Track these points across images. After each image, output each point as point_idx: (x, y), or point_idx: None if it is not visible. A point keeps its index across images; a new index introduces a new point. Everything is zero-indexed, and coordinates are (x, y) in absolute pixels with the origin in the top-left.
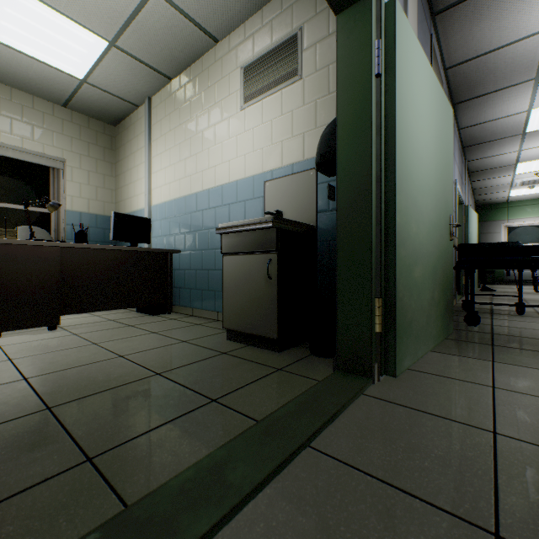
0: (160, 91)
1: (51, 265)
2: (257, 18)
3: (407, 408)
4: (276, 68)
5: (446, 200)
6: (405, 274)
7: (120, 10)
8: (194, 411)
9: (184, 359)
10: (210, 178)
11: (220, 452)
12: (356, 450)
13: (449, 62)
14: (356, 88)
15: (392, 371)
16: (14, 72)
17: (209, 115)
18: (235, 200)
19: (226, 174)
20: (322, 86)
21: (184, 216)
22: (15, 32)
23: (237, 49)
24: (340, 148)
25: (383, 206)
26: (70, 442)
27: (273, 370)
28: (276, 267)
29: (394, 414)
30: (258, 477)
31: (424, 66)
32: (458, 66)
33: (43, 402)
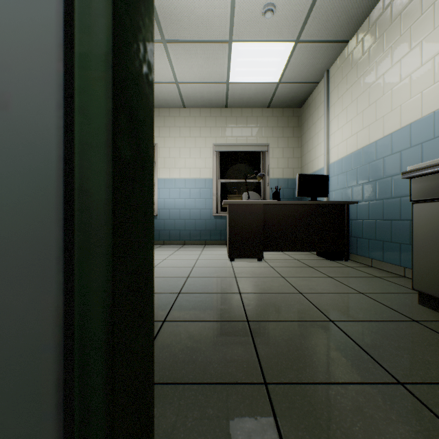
0: (337, 59)
1: (258, 217)
2: None
3: None
4: None
5: None
6: None
7: (301, 9)
8: (371, 385)
9: (360, 313)
10: (392, 121)
11: None
12: None
13: None
14: None
15: None
16: (242, 97)
17: (391, 54)
18: (430, 136)
19: (416, 109)
20: None
21: (361, 168)
22: (242, 72)
23: None
24: None
25: None
26: (255, 357)
27: None
28: None
29: None
30: None
31: None
32: None
33: (245, 314)
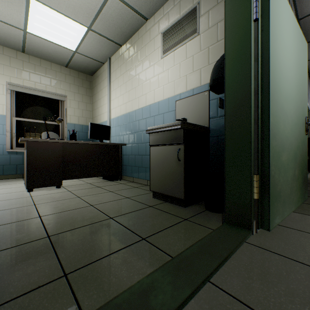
0: (115, 53)
1: (57, 152)
2: (171, 2)
3: (281, 257)
4: (183, 30)
5: (303, 106)
6: (276, 158)
7: (93, 8)
8: (131, 245)
9: (127, 209)
10: (143, 101)
11: (146, 280)
12: (246, 289)
13: (301, 15)
14: (239, 30)
15: (266, 226)
16: (41, 50)
17: (142, 64)
18: (157, 113)
19: (152, 98)
20: (213, 37)
21: (128, 124)
22: (41, 28)
23: (158, 22)
24: (227, 73)
25: (259, 111)
26: (56, 261)
27: (181, 219)
28: (183, 153)
29: (272, 261)
30: (173, 305)
31: (288, 12)
32: (308, 16)
33: (46, 232)
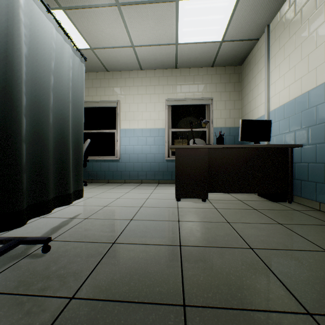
0: (278, 12)
1: (203, 160)
2: None
3: None
4: None
5: None
6: None
7: None
8: None
9: None
10: None
11: None
12: None
13: None
14: None
15: None
16: (189, 58)
17: None
18: None
19: None
20: None
21: (307, 111)
22: (188, 32)
23: None
24: None
25: None
26: None
27: None
28: None
29: None
30: None
31: None
32: None
33: (182, 288)
